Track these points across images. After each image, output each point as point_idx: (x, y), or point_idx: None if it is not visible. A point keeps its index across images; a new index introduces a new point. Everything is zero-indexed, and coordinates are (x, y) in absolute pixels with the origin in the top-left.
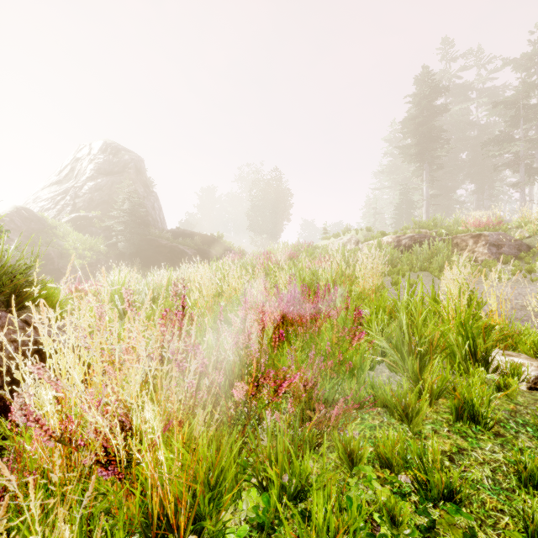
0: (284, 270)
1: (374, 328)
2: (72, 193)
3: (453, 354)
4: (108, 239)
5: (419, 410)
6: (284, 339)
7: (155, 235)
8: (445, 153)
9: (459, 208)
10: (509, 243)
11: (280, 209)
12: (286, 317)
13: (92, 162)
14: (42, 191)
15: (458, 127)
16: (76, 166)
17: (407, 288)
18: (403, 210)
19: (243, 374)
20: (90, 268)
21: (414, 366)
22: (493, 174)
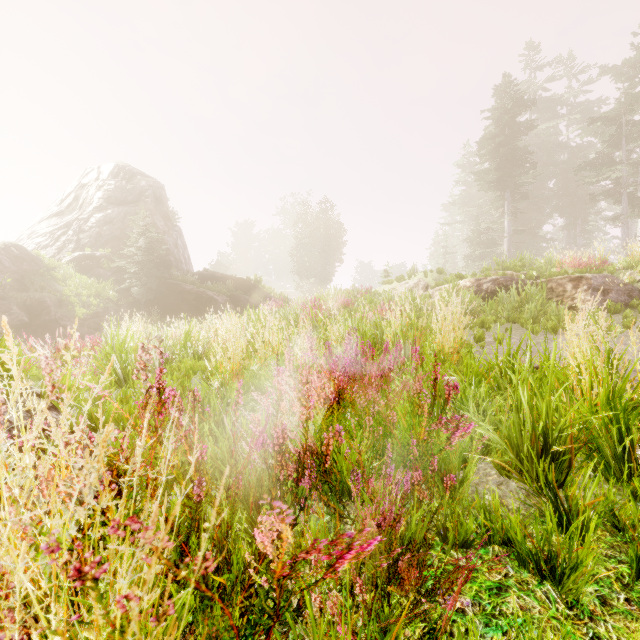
0: (337, 321)
1: (472, 407)
2: (76, 227)
3: (598, 450)
4: (119, 284)
5: (575, 564)
6: (343, 441)
7: (177, 279)
8: (531, 179)
9: (546, 247)
10: (618, 288)
11: (331, 248)
12: (343, 394)
13: (100, 189)
14: (39, 224)
15: (545, 149)
16: (82, 194)
17: (507, 347)
18: (479, 249)
19: (273, 498)
20: (96, 319)
21: (547, 475)
22: (587, 206)
